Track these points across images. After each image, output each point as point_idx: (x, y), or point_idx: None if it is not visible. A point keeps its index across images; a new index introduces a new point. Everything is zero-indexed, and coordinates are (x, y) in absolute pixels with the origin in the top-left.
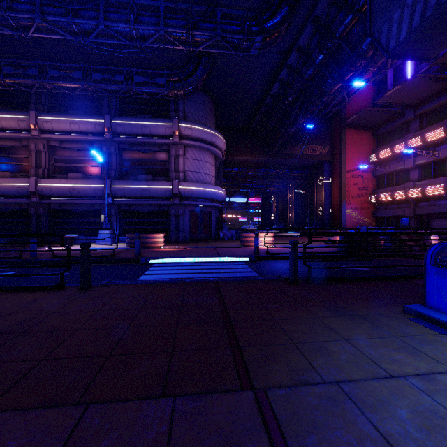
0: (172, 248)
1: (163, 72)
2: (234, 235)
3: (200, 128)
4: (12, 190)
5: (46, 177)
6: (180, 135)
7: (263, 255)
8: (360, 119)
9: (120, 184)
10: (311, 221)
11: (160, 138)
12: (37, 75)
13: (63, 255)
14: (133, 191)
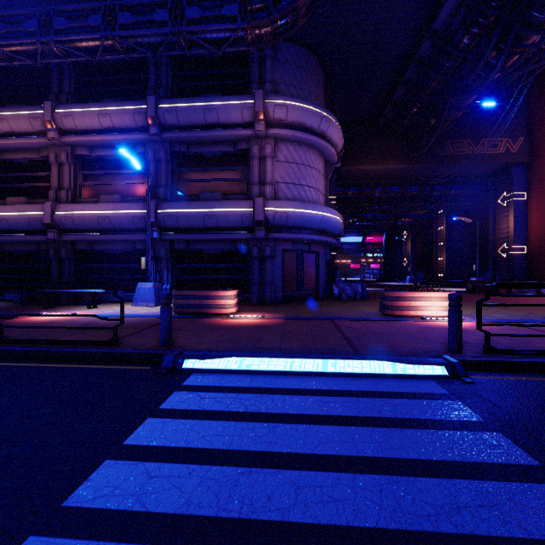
0: (249, 318)
1: None
2: (358, 292)
3: (300, 105)
4: (23, 222)
5: (70, 201)
6: (267, 119)
7: (479, 355)
8: None
9: (171, 207)
10: (480, 269)
11: (235, 128)
12: (37, 30)
13: (36, 333)
14: (190, 219)
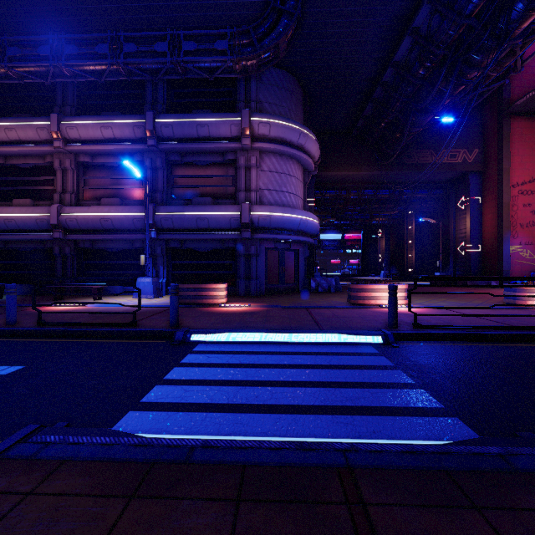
0: (237, 307)
1: (224, 31)
2: (332, 285)
3: (281, 122)
4: (31, 222)
5: (73, 204)
6: (252, 134)
7: (408, 330)
8: None
9: (167, 210)
10: (443, 264)
11: (224, 142)
12: (50, 55)
13: (63, 318)
14: (184, 221)
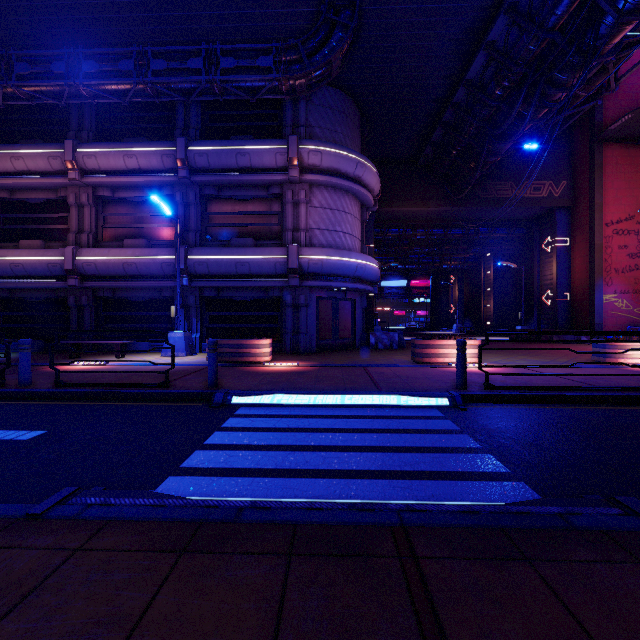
0: (284, 366)
1: (269, 45)
2: (395, 341)
3: (335, 151)
4: (41, 267)
5: (91, 246)
6: (301, 165)
7: (478, 391)
8: (636, 122)
9: (201, 253)
10: (526, 316)
11: (268, 173)
12: (65, 73)
13: (83, 379)
14: (221, 265)
